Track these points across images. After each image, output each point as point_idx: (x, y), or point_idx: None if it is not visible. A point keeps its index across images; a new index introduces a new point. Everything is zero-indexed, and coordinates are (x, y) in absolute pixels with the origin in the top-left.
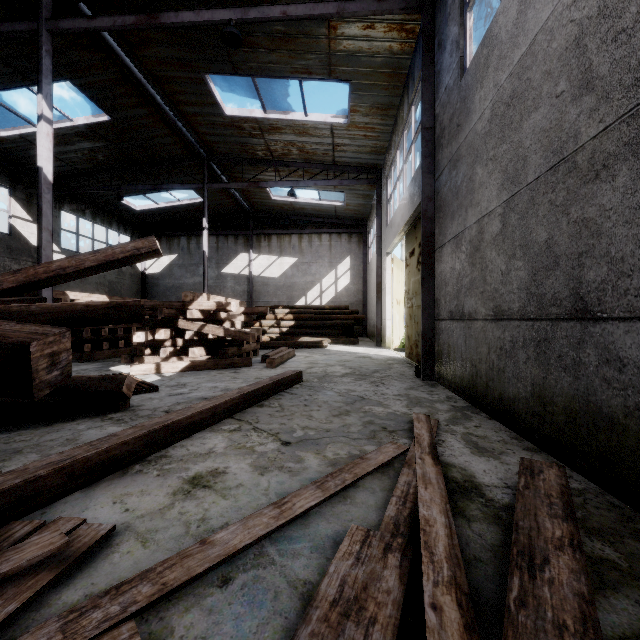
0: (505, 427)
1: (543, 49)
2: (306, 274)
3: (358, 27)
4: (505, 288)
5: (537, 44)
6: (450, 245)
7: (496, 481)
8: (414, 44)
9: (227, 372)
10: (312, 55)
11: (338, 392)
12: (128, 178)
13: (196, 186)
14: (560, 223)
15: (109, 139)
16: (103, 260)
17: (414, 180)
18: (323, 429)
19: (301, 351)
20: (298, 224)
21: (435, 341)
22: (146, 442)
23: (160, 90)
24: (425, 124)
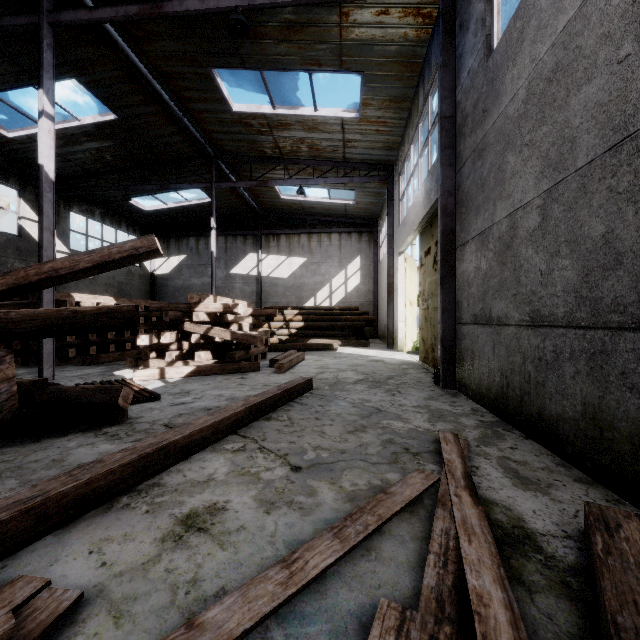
0: (546, 449)
1: (599, 9)
2: (315, 274)
3: (371, 13)
4: (545, 290)
5: (590, 4)
6: (474, 242)
7: (552, 527)
8: (431, 30)
9: (234, 378)
10: (322, 45)
11: (352, 402)
12: (136, 178)
13: (204, 185)
14: (624, 213)
15: (116, 138)
16: (99, 261)
17: (431, 174)
18: (337, 450)
19: (311, 354)
20: (307, 223)
21: (456, 346)
22: (136, 469)
23: (166, 87)
24: (445, 113)
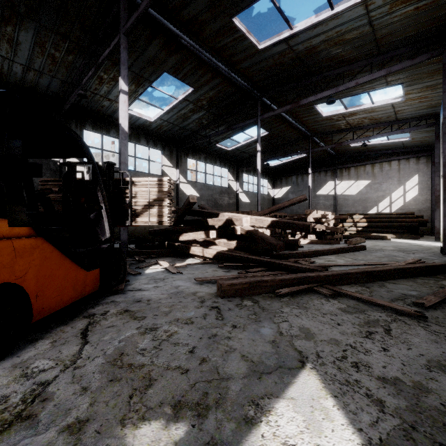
0: None
1: None
2: (377, 191)
3: None
4: None
5: None
6: None
7: None
8: None
9: (327, 245)
10: (374, 82)
11: (383, 254)
12: (270, 153)
13: (305, 152)
14: None
15: (266, 140)
16: (290, 203)
17: None
18: (370, 259)
19: (370, 241)
20: (371, 157)
21: None
22: (313, 253)
23: (291, 116)
24: (445, 115)
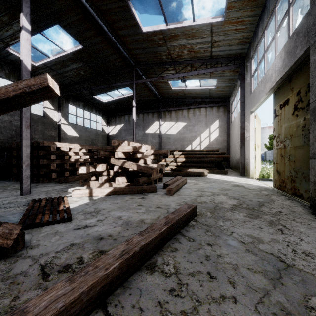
0: None
1: None
2: (191, 132)
3: None
4: None
5: None
6: None
7: None
8: None
9: (137, 197)
10: None
11: (242, 242)
12: (97, 84)
13: (129, 83)
14: None
15: (84, 61)
16: None
17: (296, 34)
18: None
19: (190, 178)
20: (187, 103)
21: None
22: None
23: (105, 21)
24: None
